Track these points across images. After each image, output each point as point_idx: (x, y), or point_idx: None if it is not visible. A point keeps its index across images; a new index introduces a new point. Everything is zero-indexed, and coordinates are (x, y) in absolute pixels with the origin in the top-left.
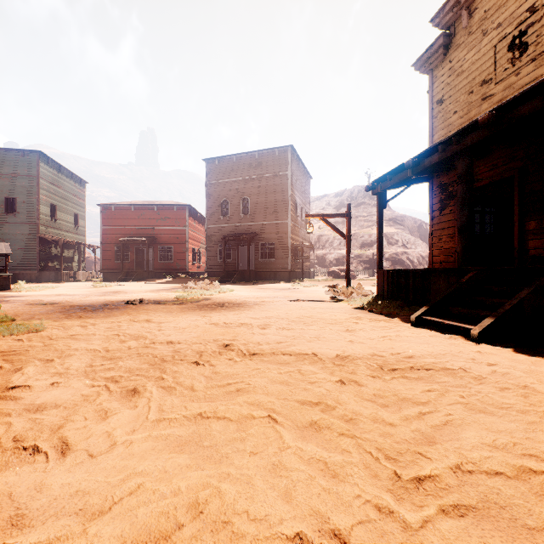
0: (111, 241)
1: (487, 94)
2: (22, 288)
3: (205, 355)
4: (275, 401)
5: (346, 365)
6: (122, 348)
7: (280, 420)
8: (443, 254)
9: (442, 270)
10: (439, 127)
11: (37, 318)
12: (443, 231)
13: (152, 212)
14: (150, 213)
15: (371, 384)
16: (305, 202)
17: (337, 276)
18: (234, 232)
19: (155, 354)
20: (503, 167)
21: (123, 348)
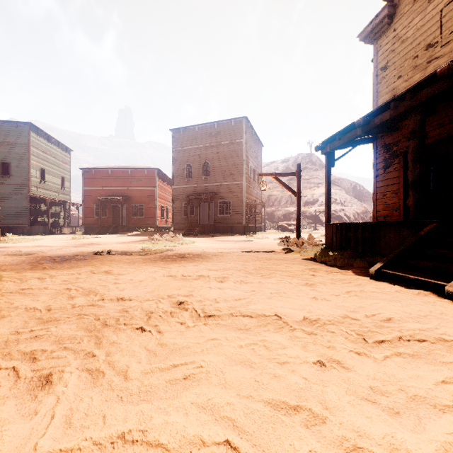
0: (92, 200)
1: (432, 57)
2: (9, 240)
3: (154, 317)
4: (236, 403)
5: (319, 334)
6: (67, 306)
7: (244, 449)
8: (387, 209)
9: (393, 223)
10: (384, 91)
11: (3, 269)
12: (387, 188)
13: (126, 175)
14: (124, 176)
15: (360, 367)
16: (257, 166)
17: (284, 230)
18: (196, 192)
19: (99, 314)
20: (450, 125)
21: (67, 307)
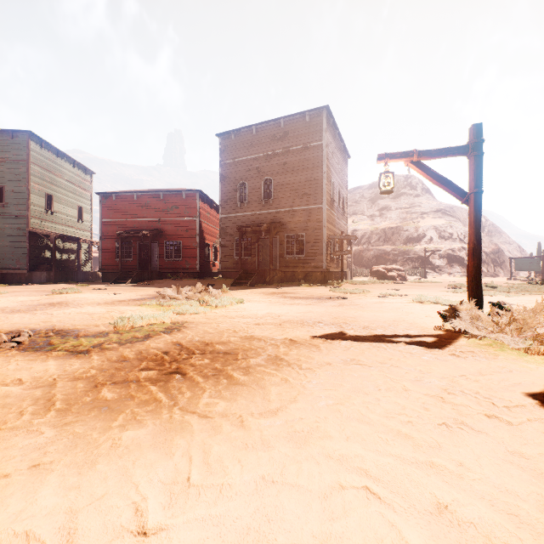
0: (112, 236)
1: None
2: None
3: None
4: None
5: None
6: None
7: None
8: None
9: None
10: None
11: None
12: None
13: (157, 201)
14: (154, 202)
15: None
16: (342, 185)
17: (382, 277)
18: (253, 222)
19: None
20: None
21: None
